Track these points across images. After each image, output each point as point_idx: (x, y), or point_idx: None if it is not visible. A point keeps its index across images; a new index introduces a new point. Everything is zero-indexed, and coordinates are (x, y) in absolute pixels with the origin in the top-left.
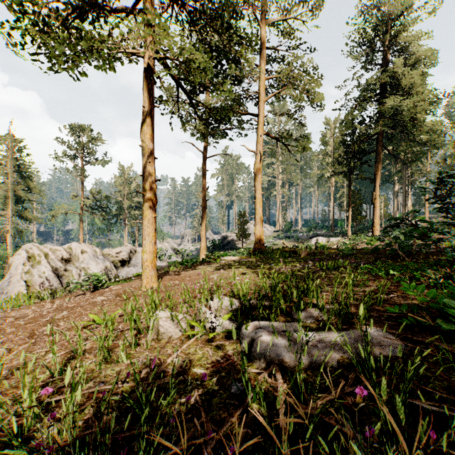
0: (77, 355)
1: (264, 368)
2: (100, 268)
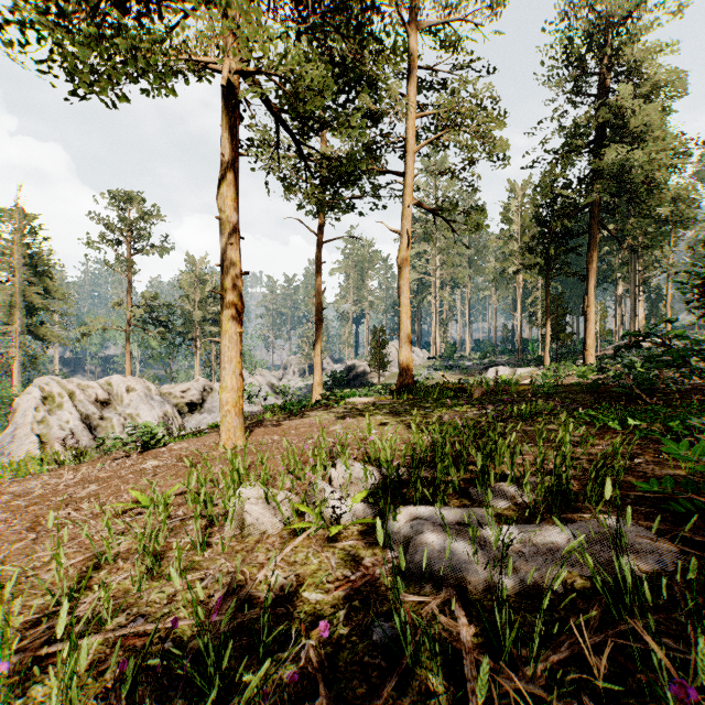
0: (103, 562)
1: (430, 593)
2: (156, 415)
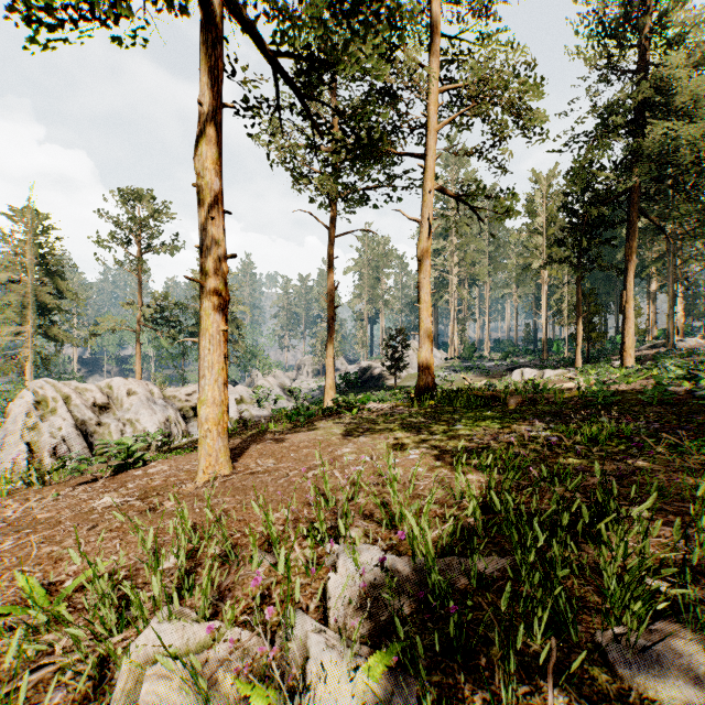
0: None
1: None
2: (157, 420)
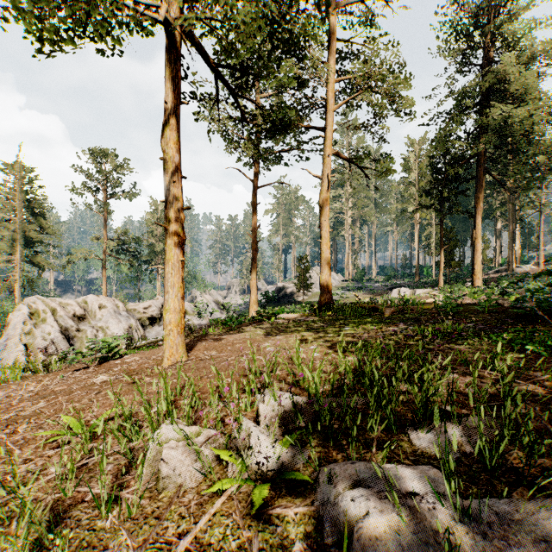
0: None
1: None
2: (122, 327)
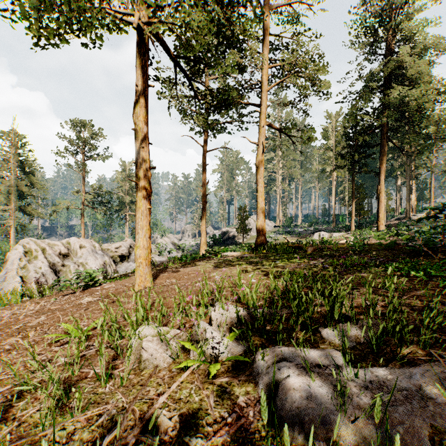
0: (26, 391)
1: (302, 443)
2: (98, 263)
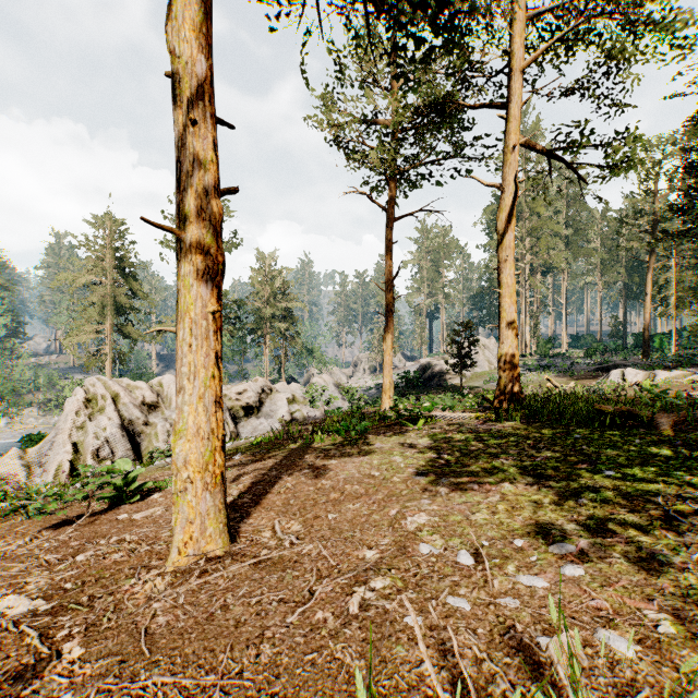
0: None
1: None
2: None
